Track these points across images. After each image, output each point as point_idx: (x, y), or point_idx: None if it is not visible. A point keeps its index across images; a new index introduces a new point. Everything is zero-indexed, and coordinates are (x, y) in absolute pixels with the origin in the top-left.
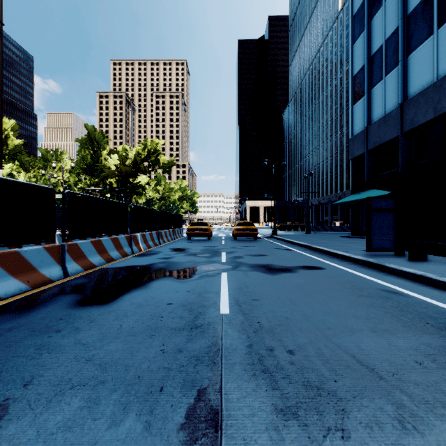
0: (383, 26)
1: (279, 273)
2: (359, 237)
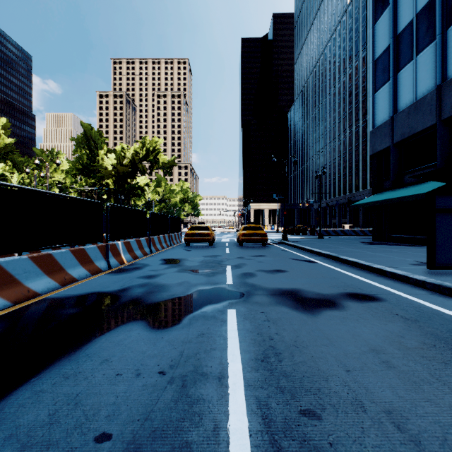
0: None
1: (319, 311)
2: (384, 244)
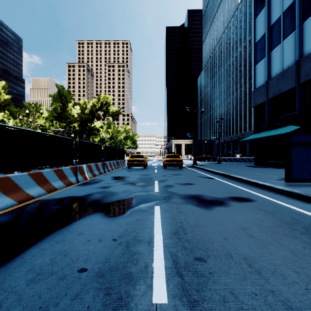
0: (281, 1)
1: (213, 207)
2: (261, 167)
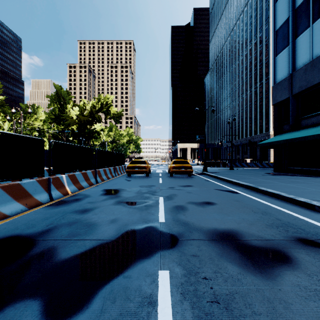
0: None
1: (279, 275)
2: (286, 175)
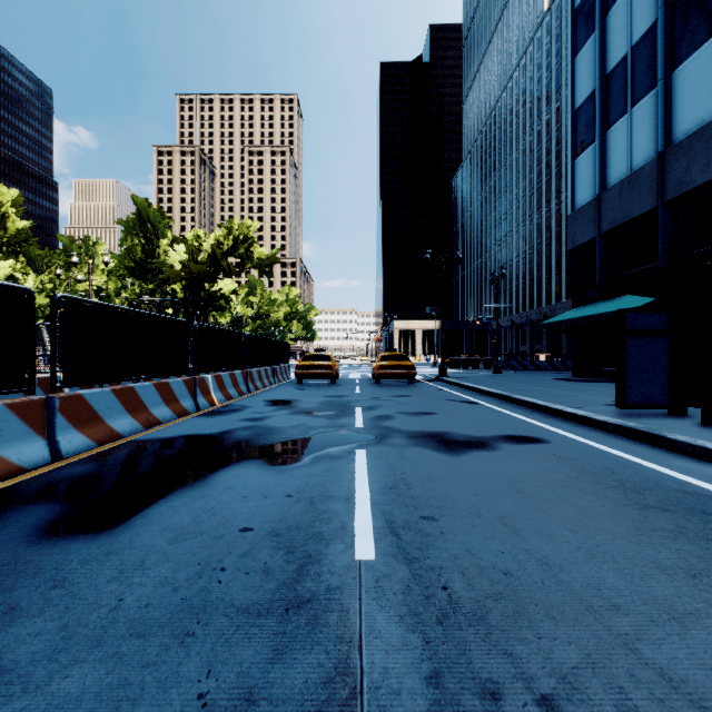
0: (628, 22)
1: (465, 451)
2: (586, 381)
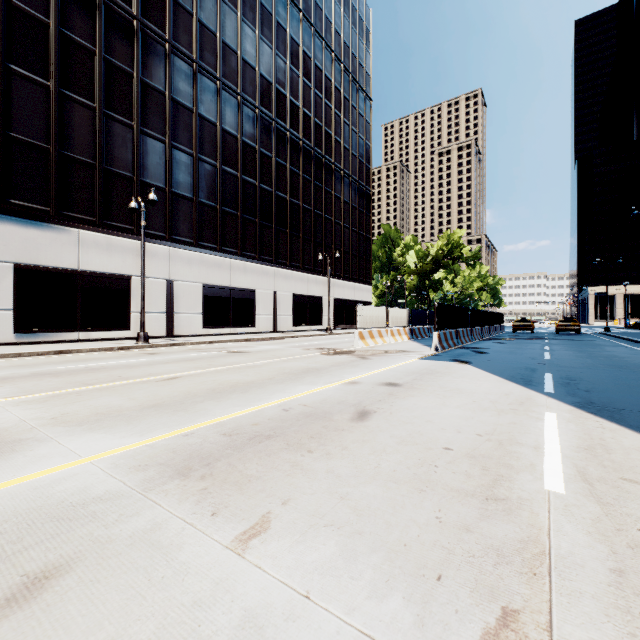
0: None
1: (572, 340)
2: None
